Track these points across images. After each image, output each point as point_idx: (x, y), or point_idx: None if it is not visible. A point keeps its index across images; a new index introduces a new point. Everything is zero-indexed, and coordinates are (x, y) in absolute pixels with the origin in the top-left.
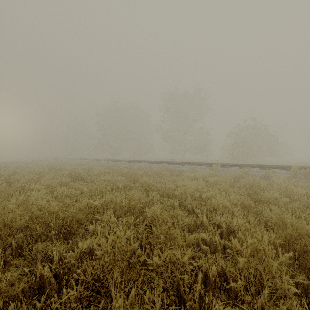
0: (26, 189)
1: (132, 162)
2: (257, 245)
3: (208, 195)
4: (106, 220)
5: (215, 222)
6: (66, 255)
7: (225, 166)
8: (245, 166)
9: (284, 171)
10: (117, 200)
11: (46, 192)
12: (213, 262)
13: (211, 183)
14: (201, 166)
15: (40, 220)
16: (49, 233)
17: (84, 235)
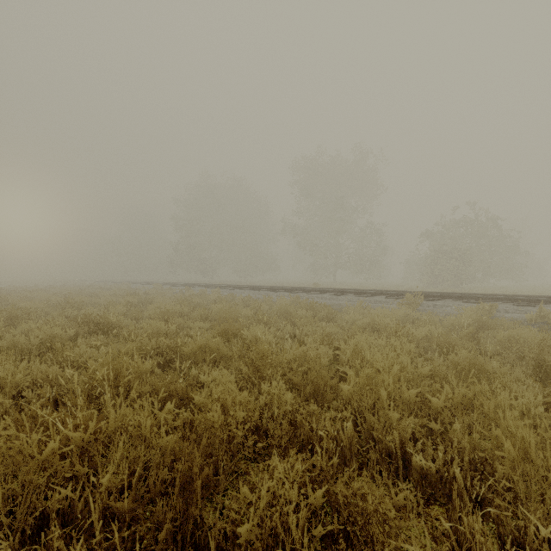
0: None
1: (236, 288)
2: None
3: (450, 401)
4: None
5: None
6: None
7: (431, 298)
8: (475, 298)
9: None
10: (142, 430)
11: None
12: None
13: (417, 341)
14: (376, 297)
15: None
16: None
17: None
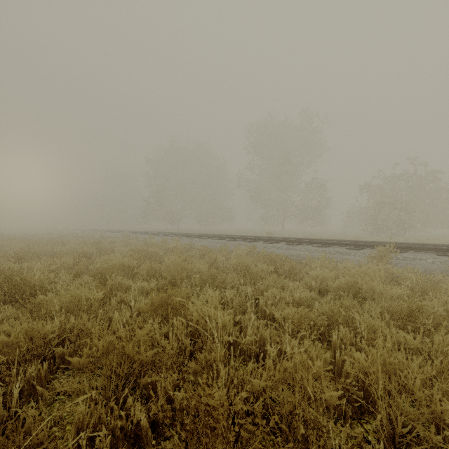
0: None
1: (195, 236)
2: None
3: None
4: None
5: None
6: None
7: (396, 249)
8: None
9: None
10: None
11: None
12: None
13: (434, 320)
14: (335, 248)
15: None
16: None
17: None
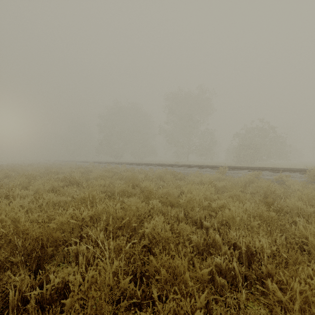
0: (10, 195)
1: (134, 164)
2: (309, 294)
3: (219, 204)
4: (94, 238)
5: (230, 240)
6: (29, 294)
7: (233, 169)
8: (254, 169)
9: (298, 174)
10: (110, 211)
11: (29, 200)
12: (233, 303)
13: (220, 188)
14: (206, 169)
15: (2, 242)
16: (12, 260)
17: (66, 256)
